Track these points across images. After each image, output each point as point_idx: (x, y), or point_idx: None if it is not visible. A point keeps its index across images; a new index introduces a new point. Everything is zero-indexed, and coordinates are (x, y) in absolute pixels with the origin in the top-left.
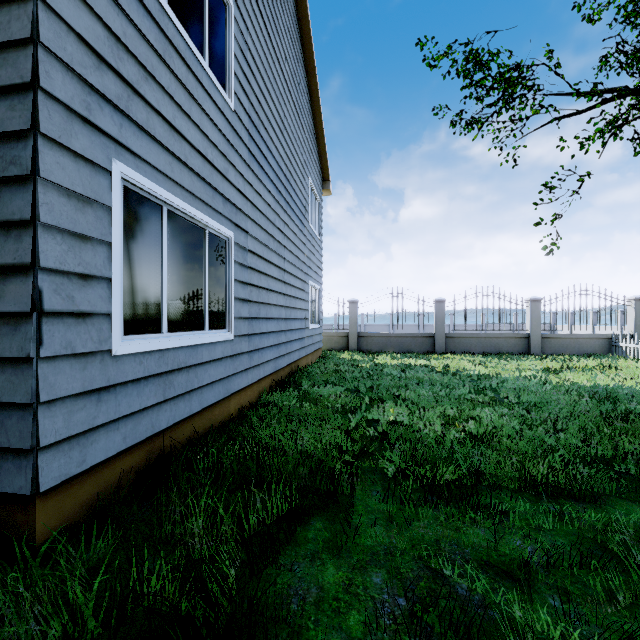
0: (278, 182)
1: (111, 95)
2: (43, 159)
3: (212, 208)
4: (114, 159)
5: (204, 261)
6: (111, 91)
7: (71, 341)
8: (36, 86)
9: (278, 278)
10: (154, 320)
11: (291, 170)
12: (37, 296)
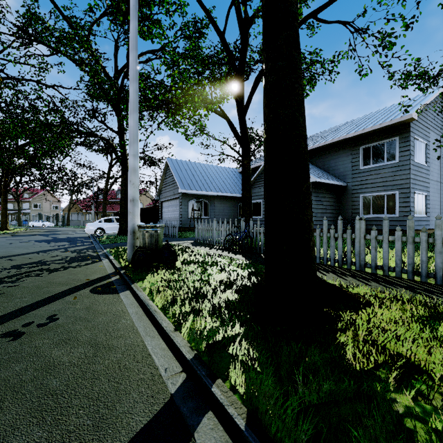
0: (438, 171)
1: (414, 183)
2: (410, 195)
3: (423, 190)
4: (414, 191)
5: (421, 201)
6: (414, 182)
7: (411, 214)
8: (410, 187)
9: (438, 200)
10: (416, 212)
11: (442, 163)
12: (410, 209)
